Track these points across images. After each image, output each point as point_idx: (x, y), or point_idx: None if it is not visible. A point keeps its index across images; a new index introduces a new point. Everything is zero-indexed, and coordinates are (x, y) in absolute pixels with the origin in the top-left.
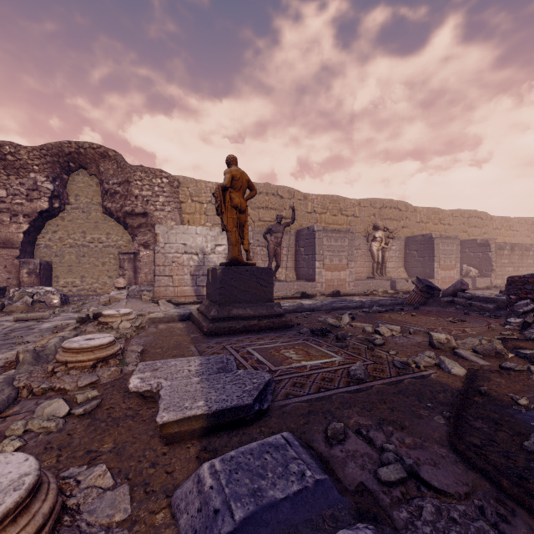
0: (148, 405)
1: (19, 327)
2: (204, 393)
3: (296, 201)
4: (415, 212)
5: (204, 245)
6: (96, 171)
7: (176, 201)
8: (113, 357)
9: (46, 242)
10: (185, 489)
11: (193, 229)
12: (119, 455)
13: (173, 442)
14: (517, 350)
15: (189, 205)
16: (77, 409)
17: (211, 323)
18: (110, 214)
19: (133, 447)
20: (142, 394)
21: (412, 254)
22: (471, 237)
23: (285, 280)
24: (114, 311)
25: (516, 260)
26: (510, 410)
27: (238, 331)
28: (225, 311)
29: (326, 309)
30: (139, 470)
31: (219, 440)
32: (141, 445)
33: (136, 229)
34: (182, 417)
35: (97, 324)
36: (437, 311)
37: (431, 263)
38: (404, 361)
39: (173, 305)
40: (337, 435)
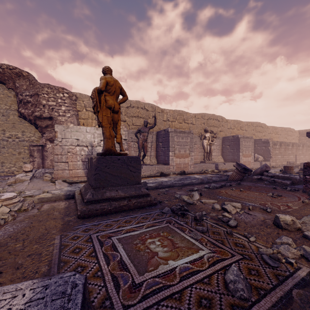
0: None
1: None
2: None
3: (156, 113)
4: (227, 122)
5: (92, 140)
6: (13, 86)
7: (74, 110)
8: None
9: None
10: None
11: (84, 129)
12: None
13: None
14: None
15: (84, 113)
16: None
17: (85, 206)
18: (24, 117)
19: None
20: None
21: (226, 147)
22: (257, 138)
23: (150, 164)
24: None
25: (282, 151)
26: None
27: (109, 212)
28: (99, 194)
29: (178, 185)
30: None
31: None
32: None
33: (44, 128)
34: None
35: None
36: (255, 186)
37: (238, 153)
38: (273, 255)
39: (67, 184)
40: None
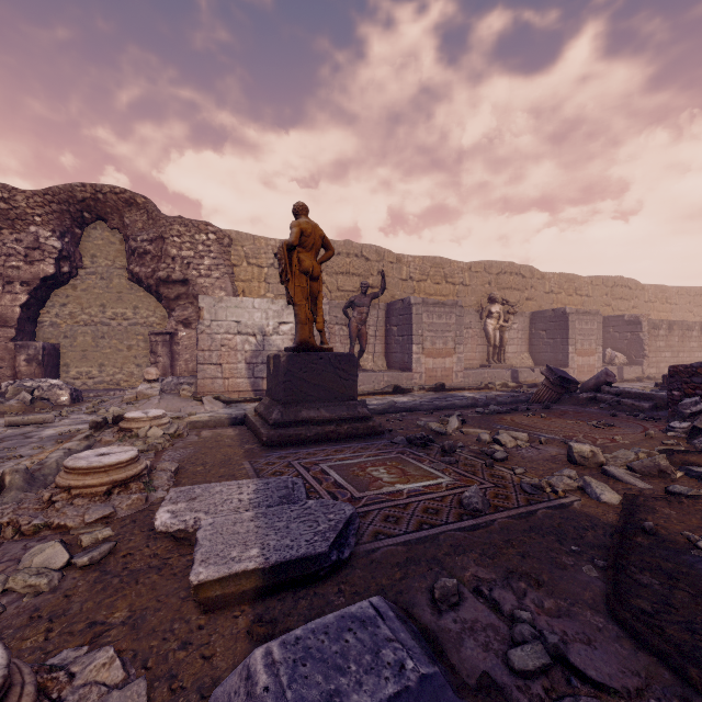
0: (182, 550)
1: (12, 435)
2: (259, 536)
3: (387, 264)
4: (543, 279)
5: (263, 323)
6: (119, 224)
7: (227, 264)
8: (136, 479)
9: (52, 318)
10: (228, 687)
11: (249, 302)
12: (136, 629)
13: (215, 609)
14: (688, 466)
15: (245, 270)
16: (80, 557)
17: (272, 429)
18: (138, 281)
19: (157, 617)
20: (172, 535)
21: (540, 334)
22: (616, 312)
23: (372, 370)
24: (141, 413)
25: (675, 343)
26: (687, 556)
27: (309, 440)
28: (292, 413)
29: (427, 408)
30: (164, 653)
31: (279, 606)
32: (168, 614)
33: (173, 301)
34: (226, 574)
35: (117, 430)
36: (575, 412)
37: (565, 346)
38: (535, 484)
39: (223, 404)
40: (448, 596)
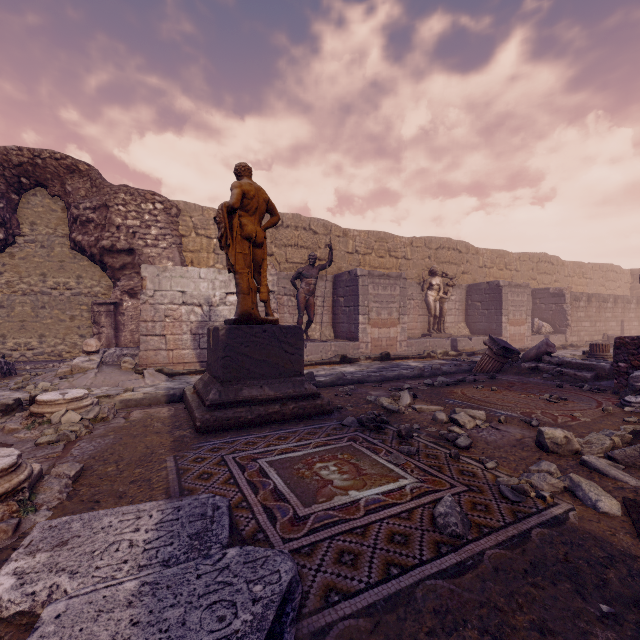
0: None
1: None
2: None
3: (334, 238)
4: (477, 254)
5: (210, 294)
6: (61, 191)
7: (174, 234)
8: (9, 497)
9: None
10: None
11: (195, 272)
12: None
13: None
14: None
15: (193, 240)
16: None
17: (208, 412)
18: (81, 249)
19: None
20: (8, 621)
21: (475, 305)
22: (540, 285)
23: (320, 340)
24: (57, 395)
25: (593, 313)
26: None
27: (249, 423)
28: (231, 392)
29: (375, 380)
30: None
31: None
32: None
33: (118, 270)
34: None
35: (27, 415)
36: (521, 383)
37: (499, 317)
38: (517, 486)
39: (166, 376)
40: None
